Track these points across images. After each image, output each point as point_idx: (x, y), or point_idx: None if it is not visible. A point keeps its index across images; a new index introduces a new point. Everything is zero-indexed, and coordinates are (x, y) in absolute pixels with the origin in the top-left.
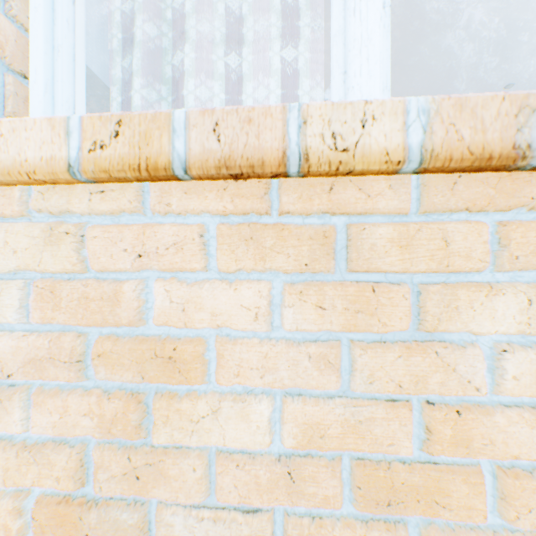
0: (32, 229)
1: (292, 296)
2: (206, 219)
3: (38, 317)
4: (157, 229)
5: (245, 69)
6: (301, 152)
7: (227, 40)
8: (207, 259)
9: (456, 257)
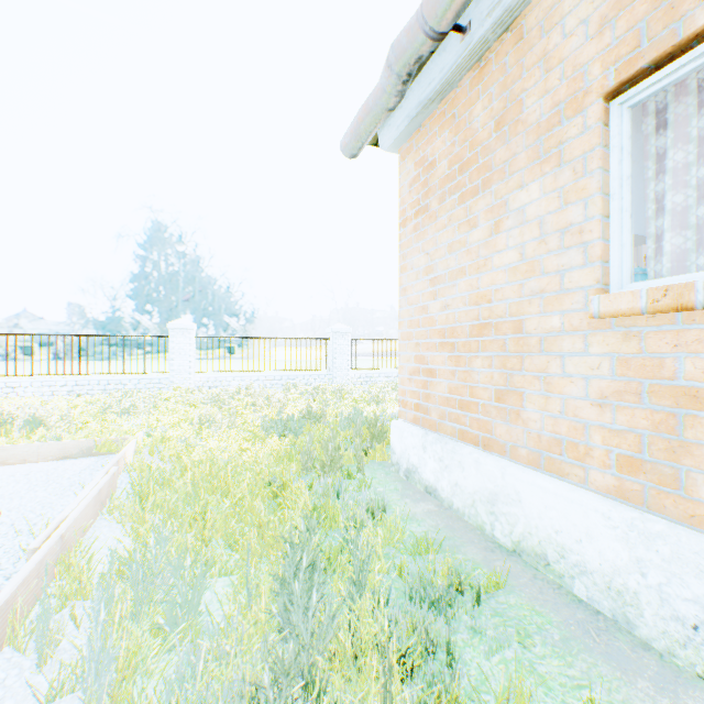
0: (615, 335)
1: None
2: None
3: (617, 373)
4: (685, 333)
5: None
6: None
7: None
8: None
9: None
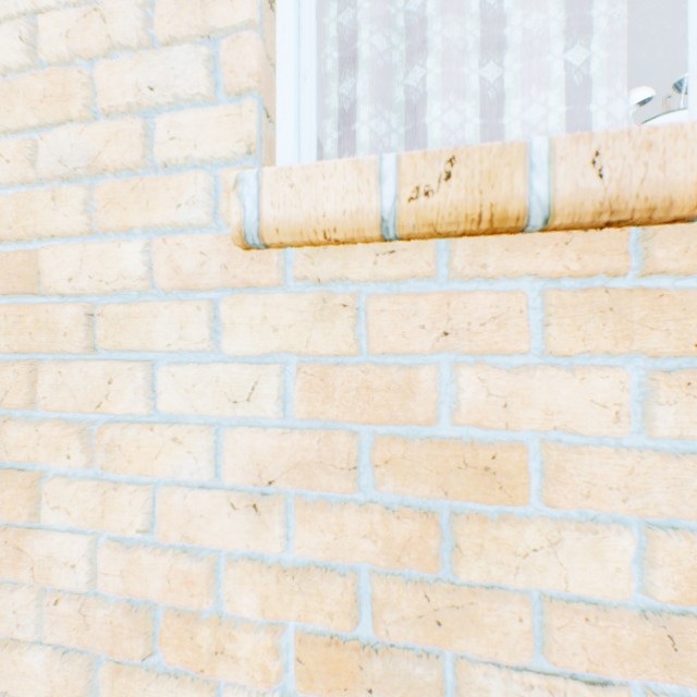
0: (296, 302)
1: (672, 390)
2: (520, 285)
3: (303, 411)
4: (466, 299)
5: (508, 82)
6: None
7: (481, 46)
8: (530, 337)
9: None
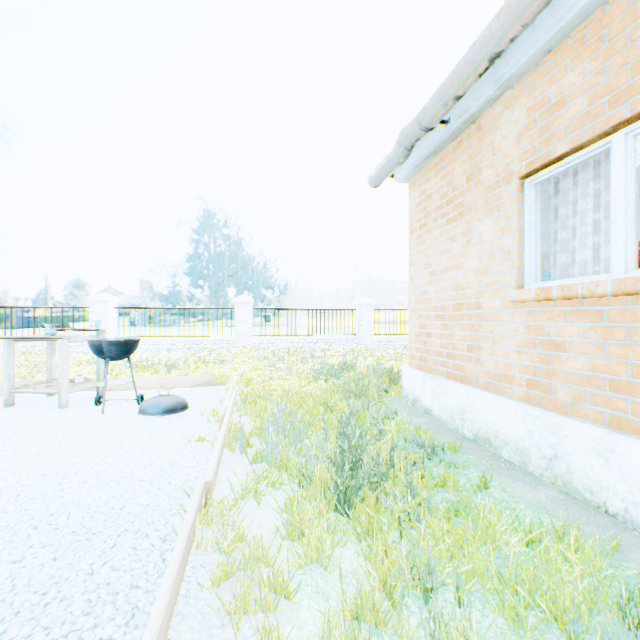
0: (524, 312)
1: (587, 329)
2: (567, 308)
3: (525, 333)
4: (552, 312)
5: (600, 242)
6: (580, 295)
7: (592, 232)
8: (566, 319)
9: (637, 319)
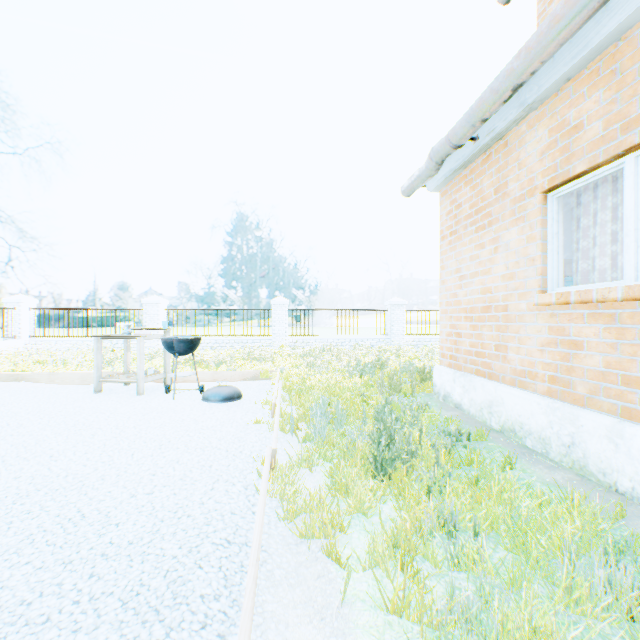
0: (546, 314)
1: (602, 330)
2: (585, 311)
3: (548, 334)
4: (572, 314)
5: (617, 251)
6: (595, 299)
7: (610, 241)
8: (584, 321)
9: None
